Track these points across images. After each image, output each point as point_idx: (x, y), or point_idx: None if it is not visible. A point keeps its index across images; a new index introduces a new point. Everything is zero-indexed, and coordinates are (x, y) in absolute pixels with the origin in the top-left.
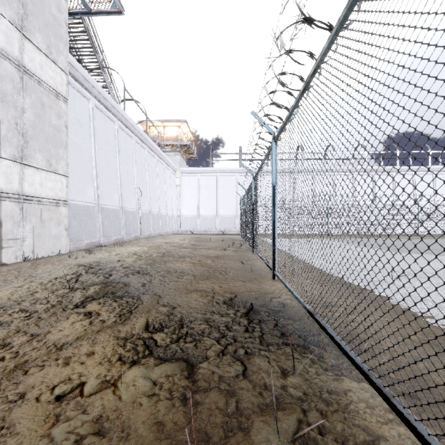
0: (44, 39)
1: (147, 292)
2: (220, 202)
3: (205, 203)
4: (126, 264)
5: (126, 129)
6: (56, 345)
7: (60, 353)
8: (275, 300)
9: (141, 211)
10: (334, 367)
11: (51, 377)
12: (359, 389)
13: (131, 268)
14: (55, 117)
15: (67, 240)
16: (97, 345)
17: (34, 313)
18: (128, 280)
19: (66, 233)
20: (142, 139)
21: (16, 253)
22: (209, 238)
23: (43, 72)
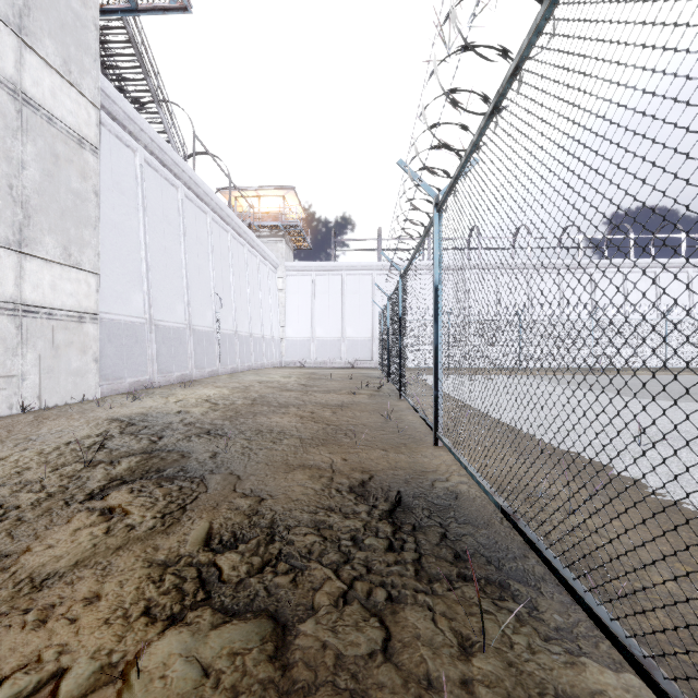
0: (58, 49)
1: (218, 469)
2: (348, 317)
3: (324, 318)
4: (191, 418)
5: (196, 200)
6: (33, 580)
7: (35, 597)
8: (441, 486)
9: (221, 331)
10: (563, 633)
11: (2, 657)
12: (621, 691)
13: (198, 426)
14: (78, 178)
15: (98, 377)
16: (110, 579)
17: (12, 511)
18: (188, 447)
19: (96, 366)
20: (223, 216)
21: (10, 399)
22: (330, 375)
23: (57, 103)
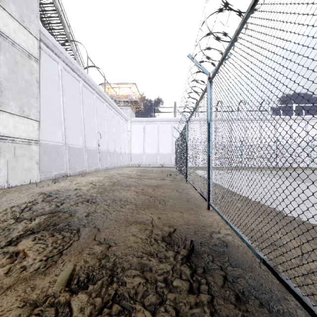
0: (17, 9)
1: (88, 224)
2: (160, 143)
3: (149, 144)
4: (80, 192)
5: (88, 87)
6: None
7: None
8: (216, 237)
9: (100, 150)
10: None
11: None
12: None
13: (83, 197)
14: (28, 73)
15: (38, 171)
16: None
17: None
18: (75, 209)
19: (37, 166)
20: (102, 95)
21: None
22: (152, 170)
23: (16, 36)
